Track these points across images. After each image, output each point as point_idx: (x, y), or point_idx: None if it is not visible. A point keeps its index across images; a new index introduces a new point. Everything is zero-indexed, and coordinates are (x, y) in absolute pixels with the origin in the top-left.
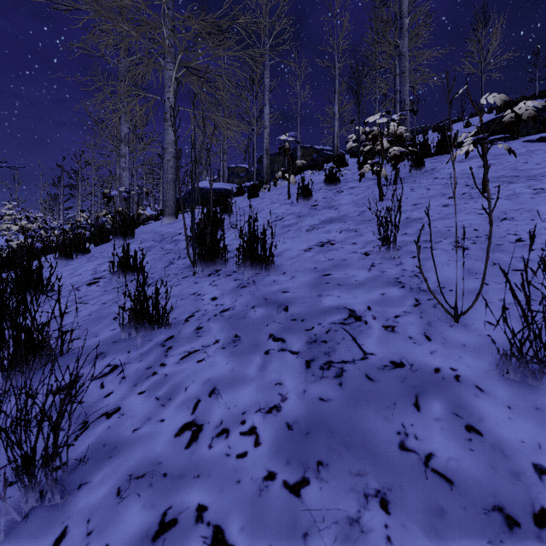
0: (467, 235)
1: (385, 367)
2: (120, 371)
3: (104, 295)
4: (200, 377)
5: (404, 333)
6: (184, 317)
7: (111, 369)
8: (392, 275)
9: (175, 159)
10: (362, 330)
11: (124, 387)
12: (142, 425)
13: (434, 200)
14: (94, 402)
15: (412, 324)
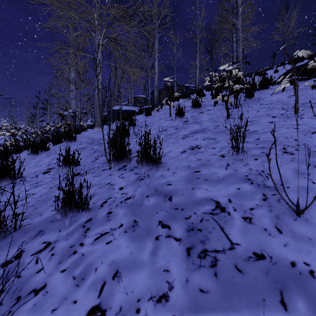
0: (290, 144)
1: (249, 258)
2: (51, 248)
3: (52, 181)
4: (107, 259)
5: (260, 224)
6: (100, 203)
7: (45, 246)
8: (243, 173)
9: (101, 93)
10: (227, 220)
11: (52, 264)
12: (59, 305)
13: (263, 118)
14: (28, 277)
15: (264, 217)
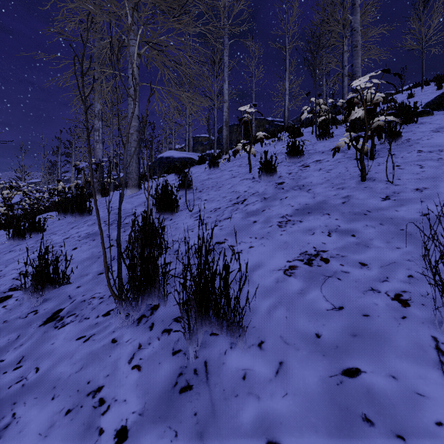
0: None
1: None
2: None
3: None
4: None
5: None
6: None
7: None
8: None
9: (138, 133)
10: None
11: None
12: None
13: (443, 183)
14: None
15: None
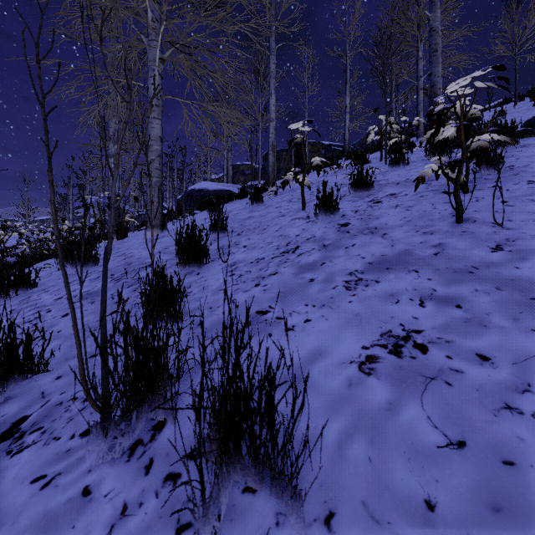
0: None
1: None
2: None
3: None
4: None
5: None
6: None
7: None
8: None
9: (161, 159)
10: None
11: None
12: None
13: None
14: None
15: None
